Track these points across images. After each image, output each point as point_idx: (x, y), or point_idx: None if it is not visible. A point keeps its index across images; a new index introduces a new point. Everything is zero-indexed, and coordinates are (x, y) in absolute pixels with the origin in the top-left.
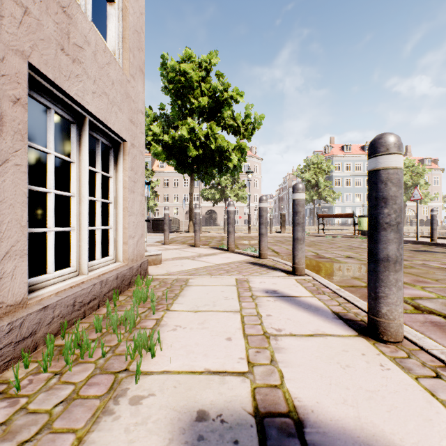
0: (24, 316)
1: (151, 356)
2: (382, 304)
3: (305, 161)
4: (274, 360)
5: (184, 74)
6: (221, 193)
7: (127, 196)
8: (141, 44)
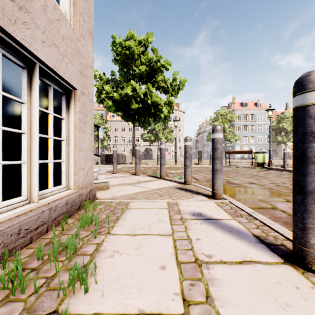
0: None
1: (84, 292)
2: (310, 234)
3: (215, 113)
4: (209, 296)
5: (128, 49)
6: (155, 136)
7: (78, 134)
8: (90, 12)
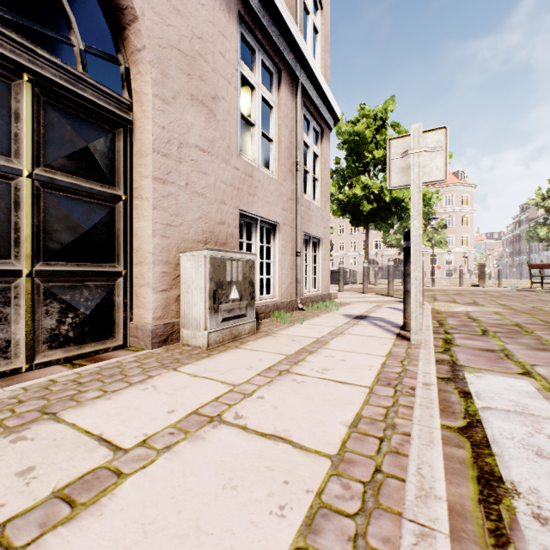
0: (304, 298)
1: (336, 310)
2: None
3: None
4: (370, 313)
5: (358, 133)
6: None
7: (323, 262)
8: (328, 187)
